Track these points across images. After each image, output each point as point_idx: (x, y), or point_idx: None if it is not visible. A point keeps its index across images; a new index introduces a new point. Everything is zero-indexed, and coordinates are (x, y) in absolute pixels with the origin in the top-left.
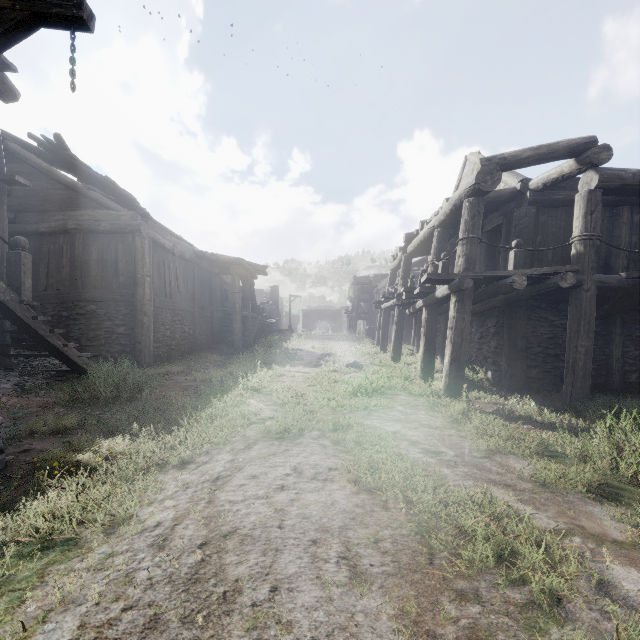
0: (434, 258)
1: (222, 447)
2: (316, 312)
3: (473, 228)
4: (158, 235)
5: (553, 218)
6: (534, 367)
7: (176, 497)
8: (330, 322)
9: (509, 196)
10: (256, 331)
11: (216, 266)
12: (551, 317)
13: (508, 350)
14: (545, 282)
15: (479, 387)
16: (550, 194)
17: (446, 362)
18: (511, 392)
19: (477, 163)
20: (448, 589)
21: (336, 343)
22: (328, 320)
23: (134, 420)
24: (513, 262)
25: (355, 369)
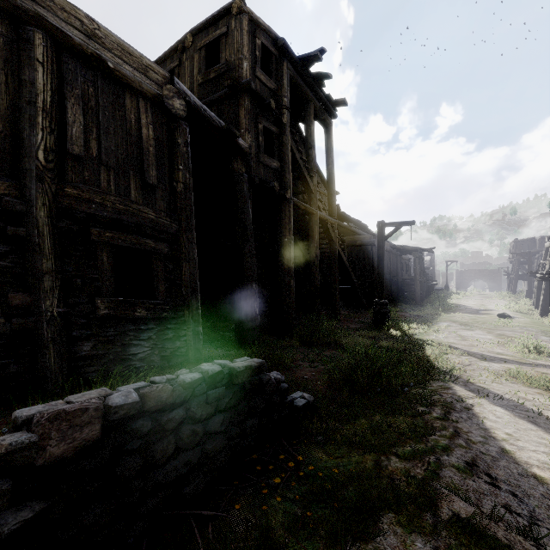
0: None
1: (449, 329)
2: (471, 272)
3: None
4: None
5: None
6: None
7: (446, 332)
8: (487, 281)
9: None
10: (425, 290)
11: (400, 251)
12: None
13: None
14: None
15: None
16: None
17: None
18: None
19: None
20: (509, 343)
21: (492, 301)
22: (484, 279)
23: (411, 322)
24: None
25: (504, 317)
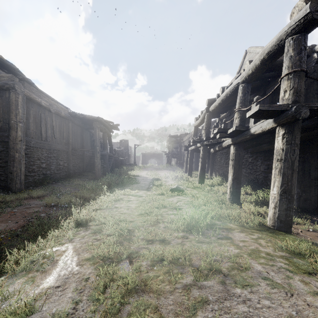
0: (240, 106)
1: None
2: (149, 154)
3: (300, 62)
4: (35, 95)
5: None
6: None
7: None
8: (156, 159)
9: None
10: (112, 164)
11: (86, 123)
12: None
13: (302, 178)
14: None
15: None
16: None
17: (275, 193)
18: (310, 214)
19: (299, 4)
20: None
21: (161, 171)
22: (155, 158)
23: None
24: None
25: (178, 193)
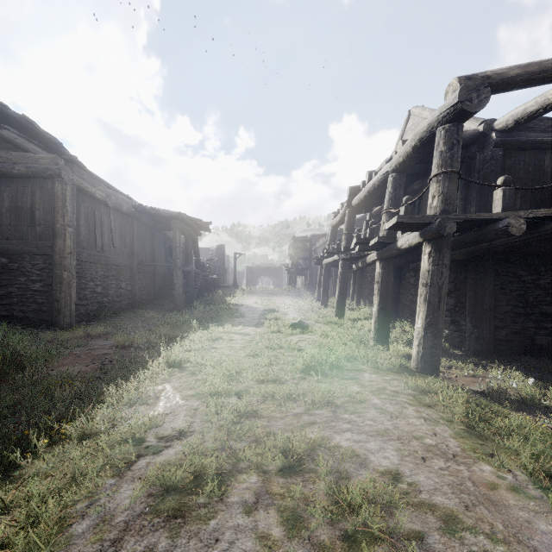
0: (389, 206)
1: None
2: (259, 269)
3: (452, 160)
4: (86, 183)
5: (521, 162)
6: (502, 328)
7: None
8: (272, 278)
9: (470, 139)
10: (200, 286)
11: (158, 222)
12: (520, 272)
13: (474, 309)
14: (538, 228)
15: (443, 351)
16: (518, 135)
17: (419, 327)
18: (481, 357)
19: (453, 83)
20: None
21: (278, 298)
22: (270, 276)
23: None
24: (501, 203)
25: (301, 329)
